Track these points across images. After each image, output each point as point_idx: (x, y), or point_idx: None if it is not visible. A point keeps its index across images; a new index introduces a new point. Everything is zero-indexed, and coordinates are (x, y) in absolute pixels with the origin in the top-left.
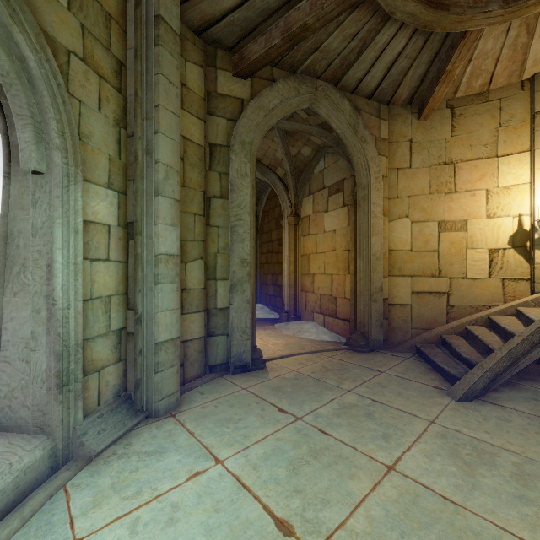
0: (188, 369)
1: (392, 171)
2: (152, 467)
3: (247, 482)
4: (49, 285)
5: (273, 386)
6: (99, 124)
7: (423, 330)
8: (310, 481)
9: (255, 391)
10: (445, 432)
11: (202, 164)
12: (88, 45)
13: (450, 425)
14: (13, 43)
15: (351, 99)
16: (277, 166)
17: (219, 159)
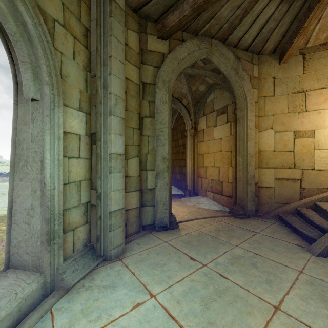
0: (129, 228)
1: (261, 98)
2: (108, 298)
3: (173, 313)
4: (41, 174)
5: (185, 241)
6: (73, 68)
7: (282, 204)
8: (218, 315)
9: (173, 244)
10: (312, 280)
11: (137, 95)
12: (66, 17)
13: (315, 275)
14: (18, 13)
15: (234, 51)
16: (182, 98)
17: (149, 92)
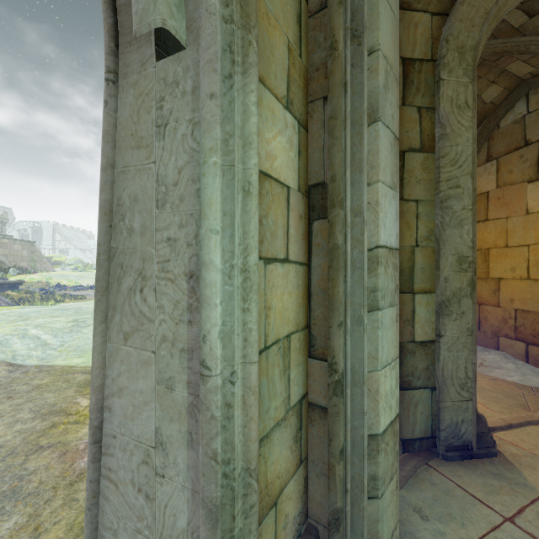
0: None
1: None
2: None
3: None
4: (191, 324)
5: None
6: None
7: None
8: None
9: None
10: None
11: None
12: None
13: None
14: None
15: None
16: None
17: (418, 83)
